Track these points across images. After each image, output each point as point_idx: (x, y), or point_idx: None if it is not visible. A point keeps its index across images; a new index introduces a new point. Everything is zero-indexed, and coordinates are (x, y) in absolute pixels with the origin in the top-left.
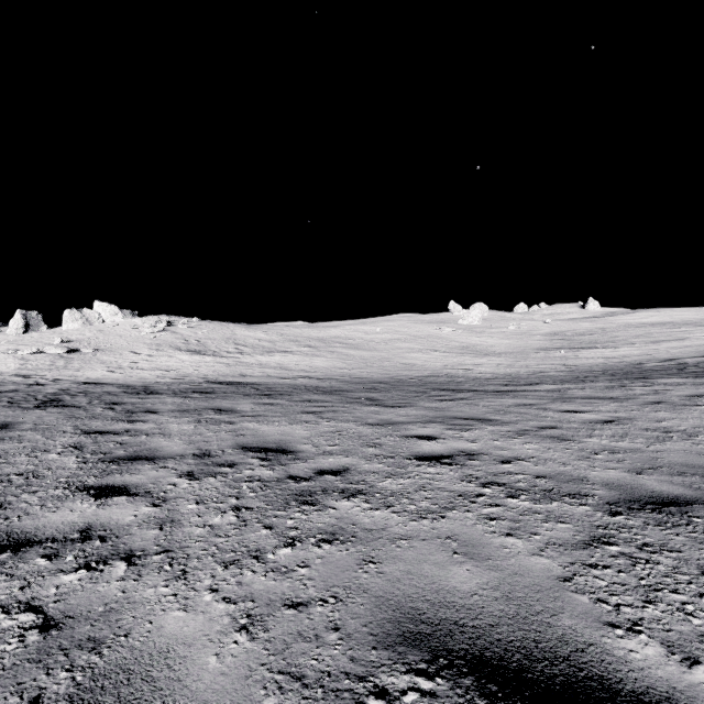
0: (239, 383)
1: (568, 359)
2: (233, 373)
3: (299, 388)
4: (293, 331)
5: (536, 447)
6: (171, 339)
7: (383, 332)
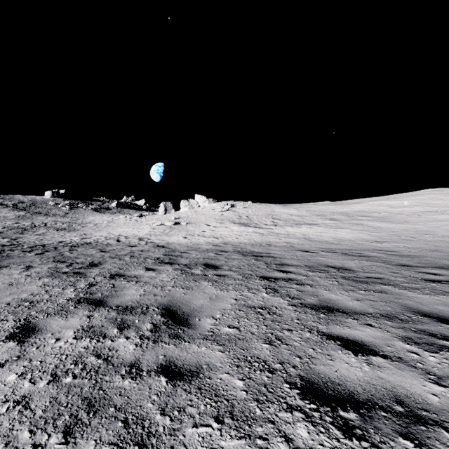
0: (257, 254)
1: None
2: (262, 242)
3: (317, 269)
4: (319, 208)
5: None
6: (230, 215)
7: (411, 205)
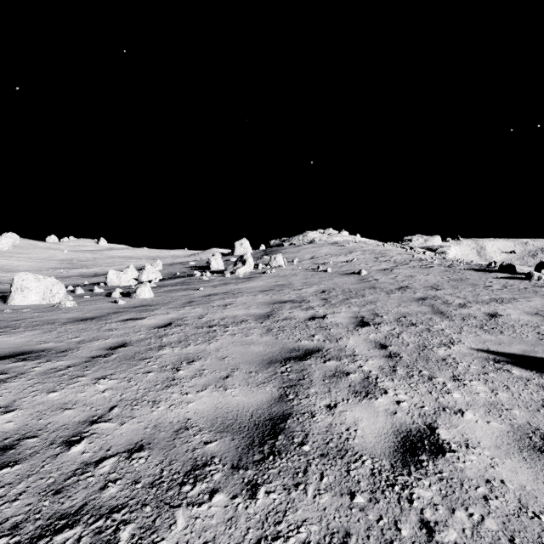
0: None
1: (62, 273)
2: None
3: None
4: None
5: (6, 287)
6: None
7: None
